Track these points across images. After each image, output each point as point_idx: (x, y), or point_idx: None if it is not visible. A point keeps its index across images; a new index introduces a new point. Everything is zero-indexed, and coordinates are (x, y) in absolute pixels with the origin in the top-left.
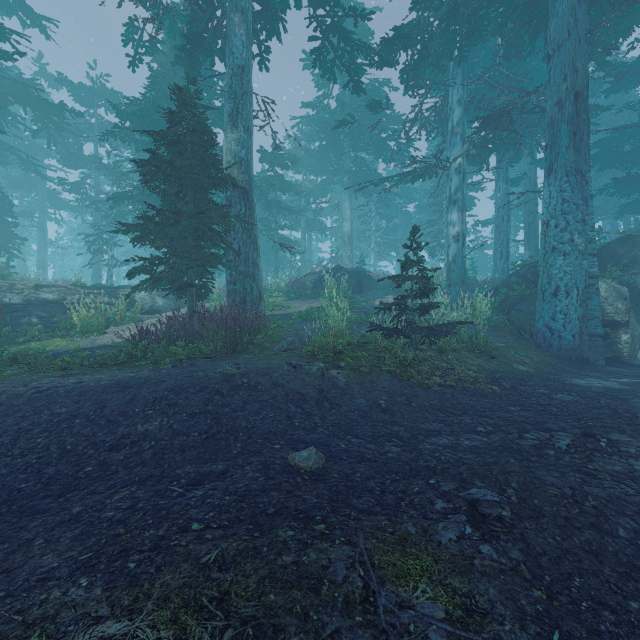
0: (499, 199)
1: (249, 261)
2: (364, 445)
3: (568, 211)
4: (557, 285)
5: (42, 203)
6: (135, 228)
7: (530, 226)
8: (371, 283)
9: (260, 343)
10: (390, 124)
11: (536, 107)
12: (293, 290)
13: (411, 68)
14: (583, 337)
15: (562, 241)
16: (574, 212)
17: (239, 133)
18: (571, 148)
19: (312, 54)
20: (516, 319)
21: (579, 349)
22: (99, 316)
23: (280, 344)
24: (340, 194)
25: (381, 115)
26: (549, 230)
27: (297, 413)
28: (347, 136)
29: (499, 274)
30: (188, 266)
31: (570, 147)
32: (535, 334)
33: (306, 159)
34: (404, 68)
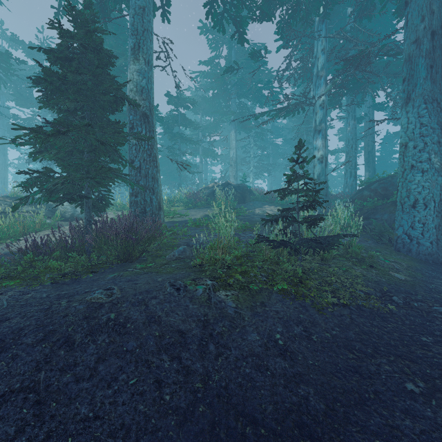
0: (349, 132)
1: (149, 176)
2: (265, 441)
3: (426, 134)
4: (416, 198)
5: (3, 134)
6: (30, 142)
7: (369, 153)
8: (252, 196)
9: (154, 251)
10: (265, 78)
11: (390, 50)
12: (191, 201)
13: (285, 22)
14: (439, 243)
15: (420, 160)
16: (431, 135)
17: (140, 65)
18: (428, 79)
19: (205, 7)
20: (377, 227)
21: (436, 254)
22: (17, 224)
23: (172, 253)
24: (228, 131)
25: (258, 71)
26: (407, 151)
27: (171, 371)
28: (233, 86)
29: (349, 189)
30: (78, 178)
31: (428, 78)
32: (395, 240)
33: (203, 104)
34: (280, 21)
